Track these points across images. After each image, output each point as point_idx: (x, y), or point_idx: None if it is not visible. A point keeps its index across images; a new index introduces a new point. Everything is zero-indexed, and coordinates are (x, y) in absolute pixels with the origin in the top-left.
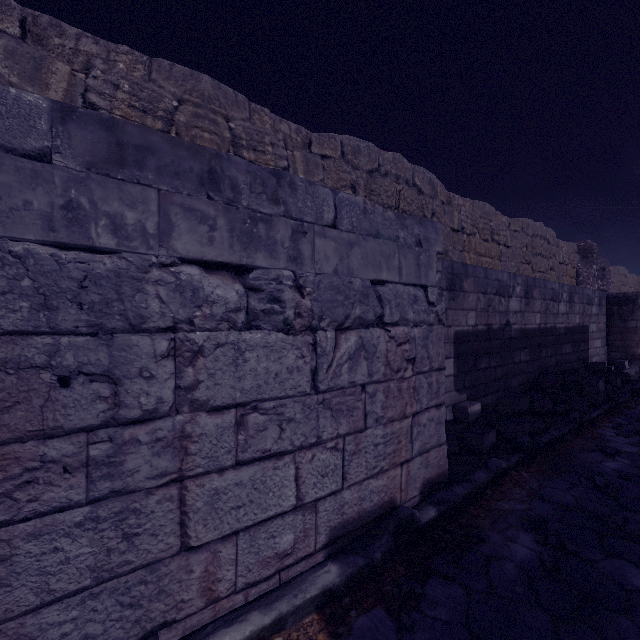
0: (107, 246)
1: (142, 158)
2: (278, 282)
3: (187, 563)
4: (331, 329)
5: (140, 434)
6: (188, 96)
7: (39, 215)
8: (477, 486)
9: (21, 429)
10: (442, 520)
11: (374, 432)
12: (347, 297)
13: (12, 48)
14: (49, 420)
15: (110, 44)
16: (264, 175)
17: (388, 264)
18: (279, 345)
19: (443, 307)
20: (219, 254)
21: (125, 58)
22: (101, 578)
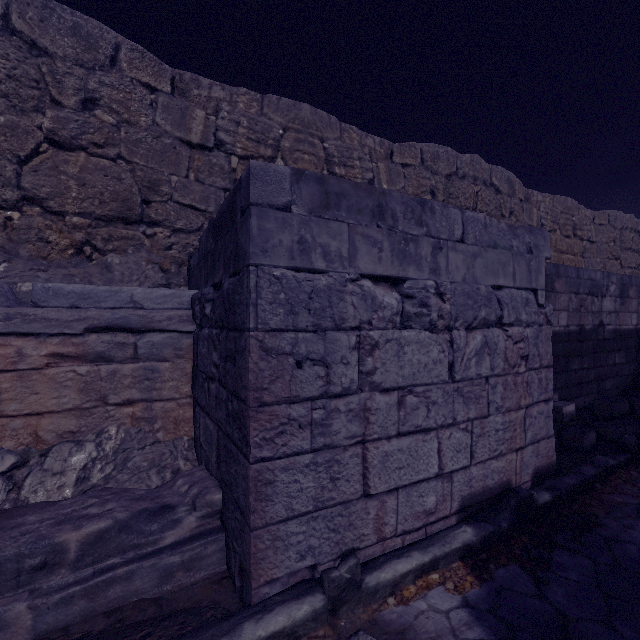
0: (319, 268)
1: (337, 201)
2: (426, 290)
3: (364, 507)
4: (462, 329)
5: (338, 405)
6: (291, 124)
7: (285, 249)
8: (586, 478)
9: (278, 396)
10: (555, 505)
11: (495, 419)
12: (475, 301)
13: (167, 103)
14: (291, 391)
15: (233, 88)
16: (412, 204)
17: (504, 271)
18: (426, 341)
19: (551, 309)
20: (384, 269)
21: (244, 98)
22: (316, 507)
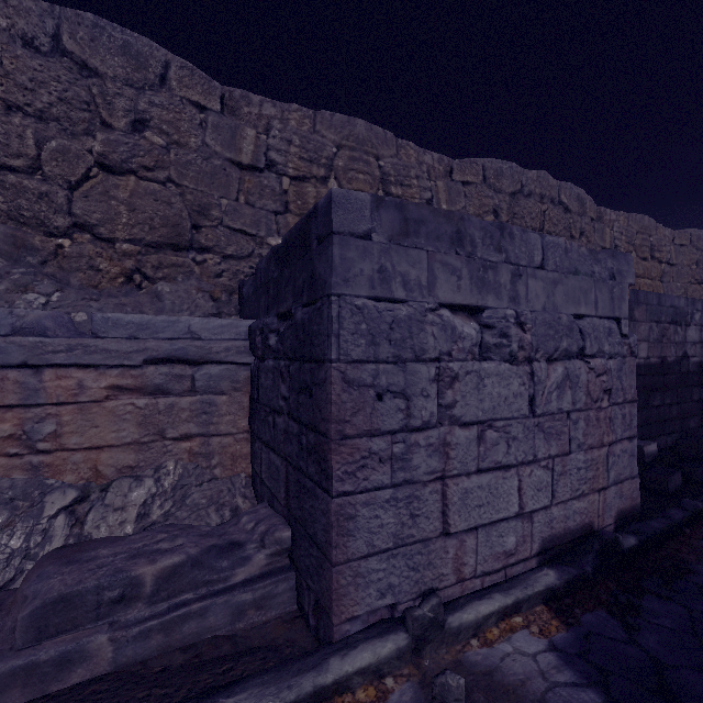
0: (399, 297)
1: (416, 228)
2: (506, 320)
3: (443, 546)
4: (543, 360)
5: (417, 440)
6: (345, 141)
7: (365, 278)
8: (674, 523)
9: (359, 429)
10: (642, 550)
11: (576, 457)
12: (556, 331)
13: (217, 122)
14: (372, 424)
15: (284, 105)
16: (491, 229)
17: (585, 299)
18: (506, 374)
19: (635, 339)
20: (462, 298)
21: (296, 115)
22: (396, 544)
